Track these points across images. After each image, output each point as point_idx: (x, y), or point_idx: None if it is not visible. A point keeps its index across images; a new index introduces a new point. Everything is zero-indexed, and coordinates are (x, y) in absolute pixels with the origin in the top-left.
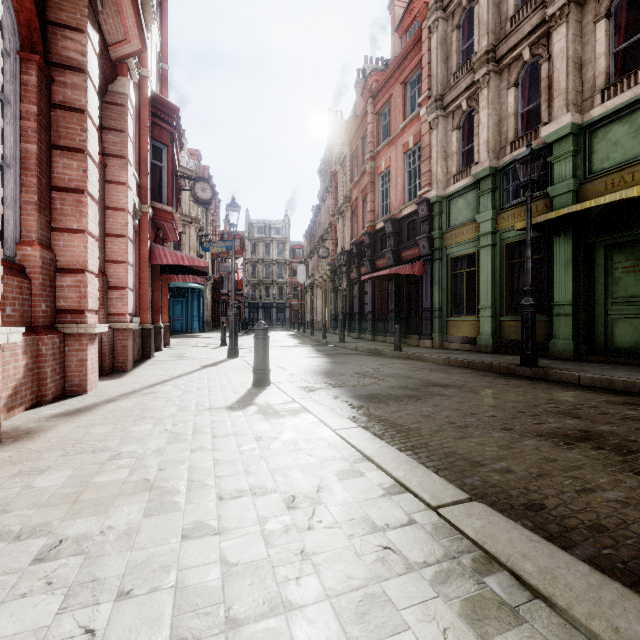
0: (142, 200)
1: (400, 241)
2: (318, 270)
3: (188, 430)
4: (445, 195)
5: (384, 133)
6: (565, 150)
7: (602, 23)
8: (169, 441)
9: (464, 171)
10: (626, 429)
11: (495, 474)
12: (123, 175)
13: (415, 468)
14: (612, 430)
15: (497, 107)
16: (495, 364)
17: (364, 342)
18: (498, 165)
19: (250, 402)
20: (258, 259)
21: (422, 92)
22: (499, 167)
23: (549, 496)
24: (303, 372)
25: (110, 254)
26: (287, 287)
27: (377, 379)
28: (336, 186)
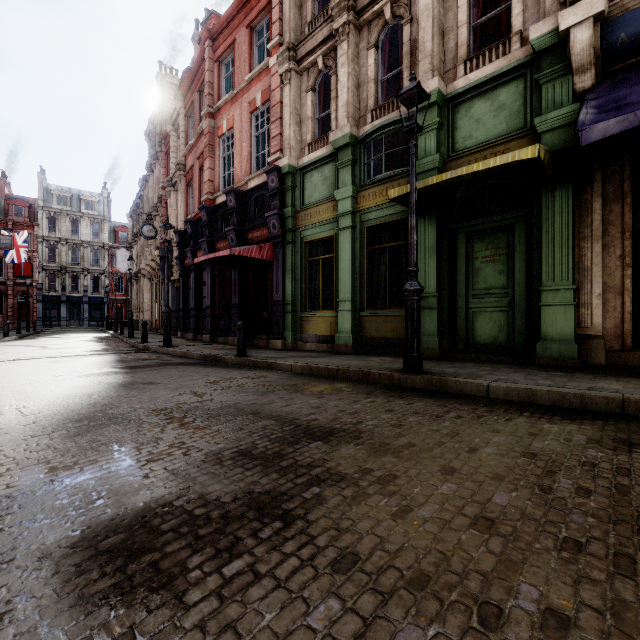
0: None
1: (246, 220)
2: (145, 256)
3: None
4: (299, 166)
5: (226, 88)
6: (431, 121)
7: None
8: None
9: (320, 140)
10: None
11: None
12: None
13: None
14: None
15: (357, 68)
16: (374, 372)
17: (199, 345)
18: (358, 135)
19: None
20: (59, 238)
21: (272, 37)
22: (359, 137)
23: None
24: (26, 421)
25: None
26: (106, 278)
27: (191, 428)
28: (168, 152)
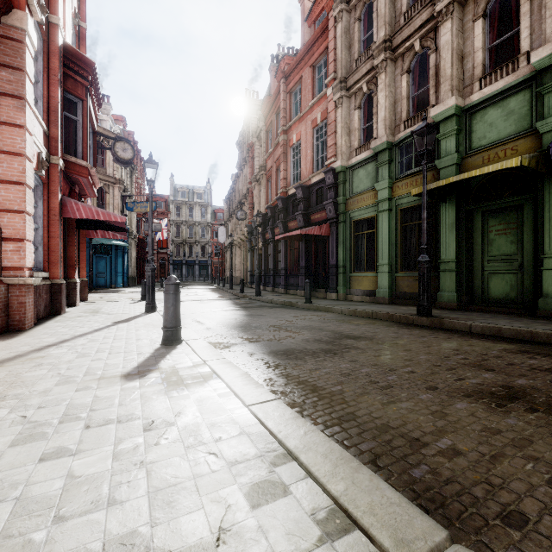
0: (51, 151)
1: (309, 206)
2: (237, 231)
3: (55, 416)
4: (348, 166)
5: (295, 110)
6: (450, 129)
7: (480, 22)
8: (16, 440)
9: (364, 145)
10: (542, 382)
11: (444, 459)
12: (20, 117)
13: (357, 472)
14: (531, 384)
15: (393, 90)
16: (396, 315)
17: (278, 295)
18: (394, 140)
19: (153, 367)
20: (182, 221)
21: (329, 74)
22: (394, 142)
23: (522, 495)
24: (219, 326)
25: (4, 202)
26: (209, 246)
27: (292, 332)
28: (253, 157)
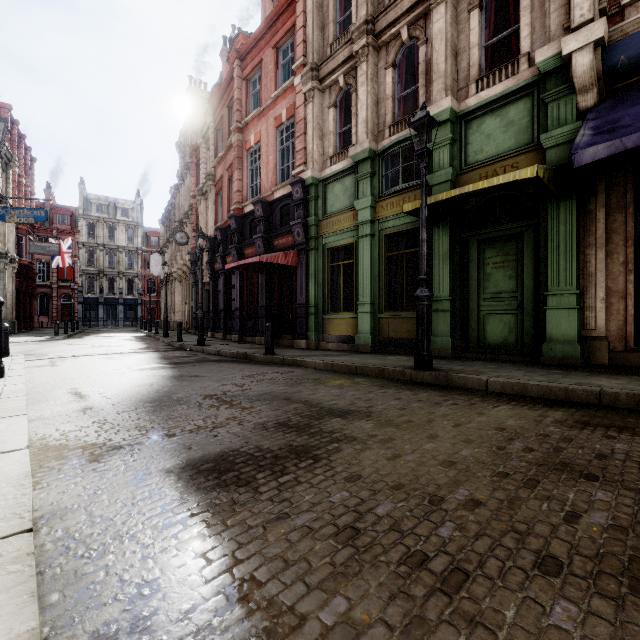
0: None
1: (272, 227)
2: (176, 260)
3: None
4: (321, 178)
5: (254, 104)
6: (444, 137)
7: (476, 12)
8: None
9: (341, 153)
10: None
11: None
12: None
13: None
14: None
15: (375, 86)
16: (388, 369)
17: (230, 344)
18: (377, 149)
19: None
20: (98, 244)
21: (297, 58)
22: (378, 151)
23: None
24: (112, 402)
25: None
26: (139, 280)
27: (240, 408)
28: (198, 163)
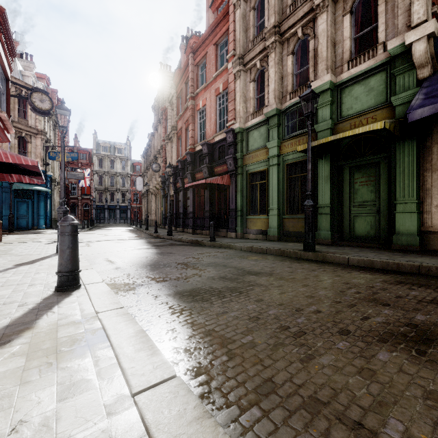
0: None
1: (213, 160)
2: (152, 181)
3: None
4: (245, 128)
5: (201, 80)
6: (326, 100)
7: (348, 16)
8: None
9: (258, 111)
10: None
11: None
12: None
13: None
14: (431, 320)
15: (280, 67)
16: (286, 250)
17: (187, 235)
18: (281, 108)
19: (27, 325)
20: (104, 171)
21: (229, 51)
22: (282, 109)
23: None
24: (129, 265)
25: None
26: (128, 194)
27: (198, 269)
28: (166, 119)
